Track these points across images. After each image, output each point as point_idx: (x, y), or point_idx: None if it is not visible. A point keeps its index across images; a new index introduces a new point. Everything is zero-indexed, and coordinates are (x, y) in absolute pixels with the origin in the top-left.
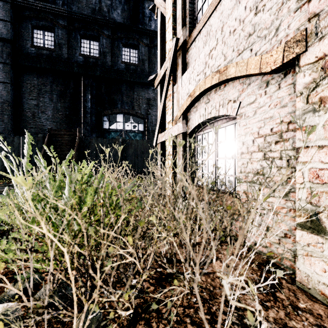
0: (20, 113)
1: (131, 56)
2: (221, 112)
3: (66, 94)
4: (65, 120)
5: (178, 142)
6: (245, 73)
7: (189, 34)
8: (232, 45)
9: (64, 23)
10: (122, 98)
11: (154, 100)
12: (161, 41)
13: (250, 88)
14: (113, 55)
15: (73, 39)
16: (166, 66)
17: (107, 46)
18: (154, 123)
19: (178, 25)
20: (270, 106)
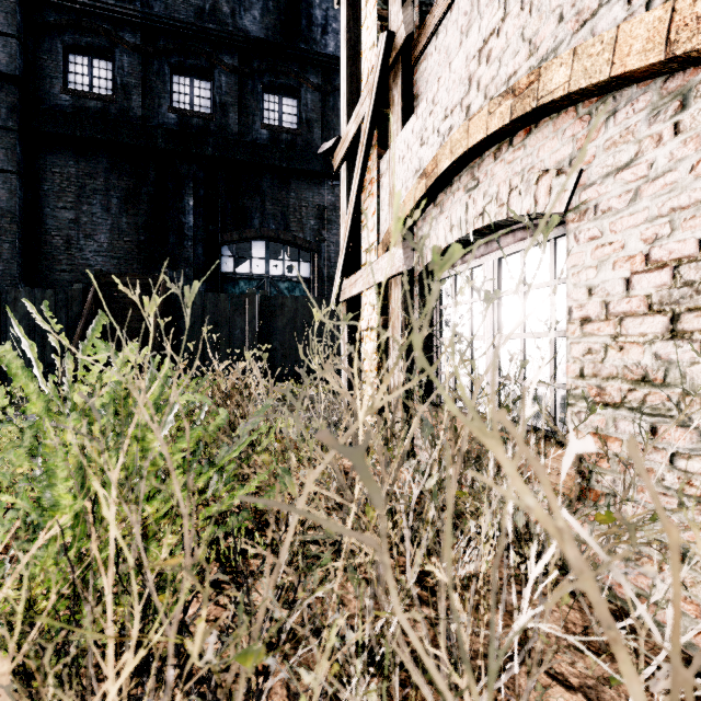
0: (38, 238)
1: (284, 113)
2: (516, 208)
3: (140, 197)
4: (137, 255)
5: (391, 297)
6: (606, 72)
7: (420, 22)
8: (559, 3)
9: (136, 39)
10: (262, 205)
11: (333, 209)
12: (348, 57)
13: (618, 124)
14: (242, 110)
15: (154, 76)
16: (362, 112)
17: (230, 90)
18: (334, 261)
19: (392, 4)
20: (697, 167)
